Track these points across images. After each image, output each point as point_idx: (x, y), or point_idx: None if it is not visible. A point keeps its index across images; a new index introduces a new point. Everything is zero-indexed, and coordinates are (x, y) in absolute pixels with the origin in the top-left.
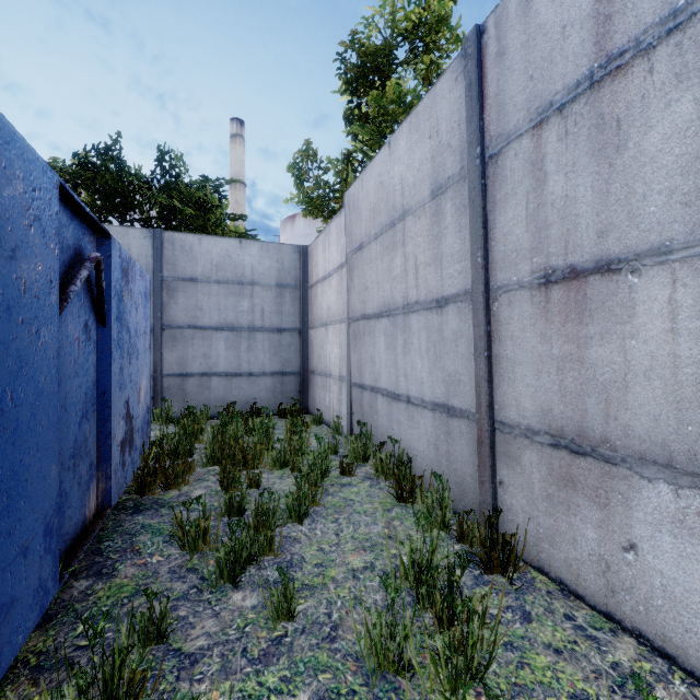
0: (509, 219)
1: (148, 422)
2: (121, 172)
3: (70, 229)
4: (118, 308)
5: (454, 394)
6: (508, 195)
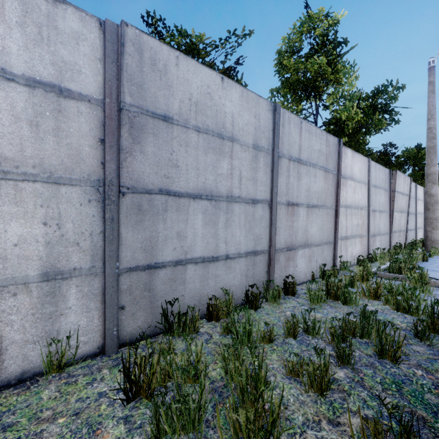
0: (282, 181)
1: None
2: None
3: None
4: None
5: (259, 244)
6: (282, 173)
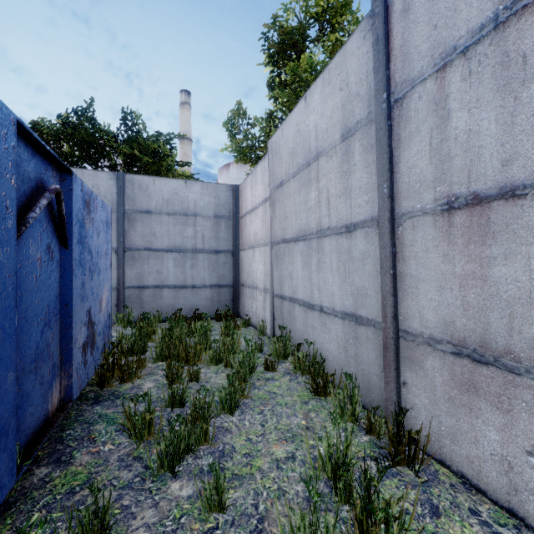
0: (413, 154)
1: (109, 326)
2: (94, 128)
3: (31, 163)
4: (80, 233)
5: (361, 305)
6: (412, 133)
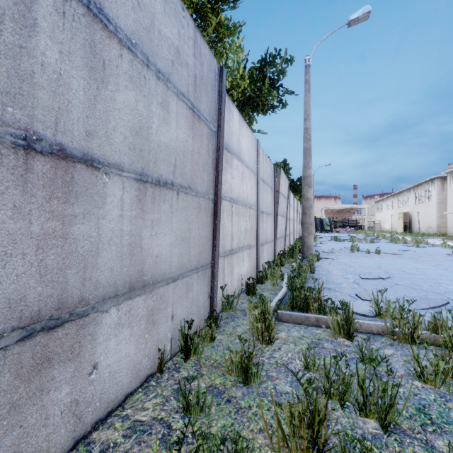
0: None
1: None
2: None
3: None
4: None
5: None
6: None
